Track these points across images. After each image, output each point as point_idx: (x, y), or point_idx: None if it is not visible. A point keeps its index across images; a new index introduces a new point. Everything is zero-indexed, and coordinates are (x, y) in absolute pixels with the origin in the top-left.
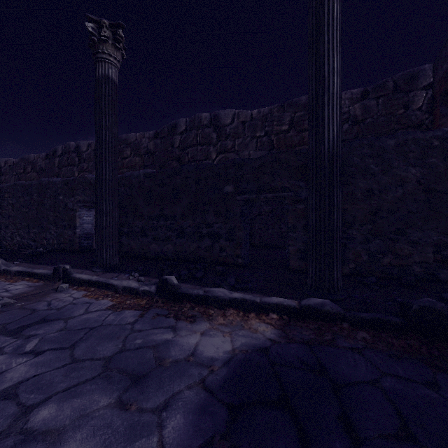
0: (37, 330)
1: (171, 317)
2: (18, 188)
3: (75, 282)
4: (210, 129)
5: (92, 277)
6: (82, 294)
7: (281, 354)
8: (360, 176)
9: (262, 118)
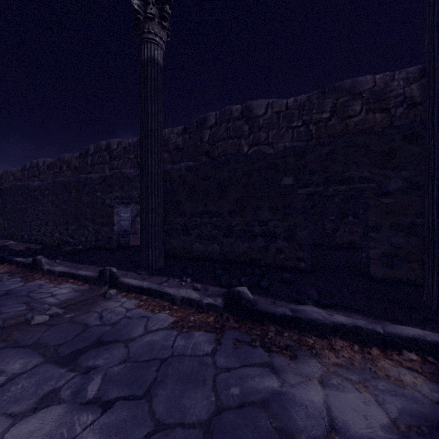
0: (95, 358)
1: (257, 346)
2: (57, 185)
3: (123, 287)
4: (241, 122)
5: (142, 283)
6: (134, 303)
7: None
8: None
9: (299, 107)
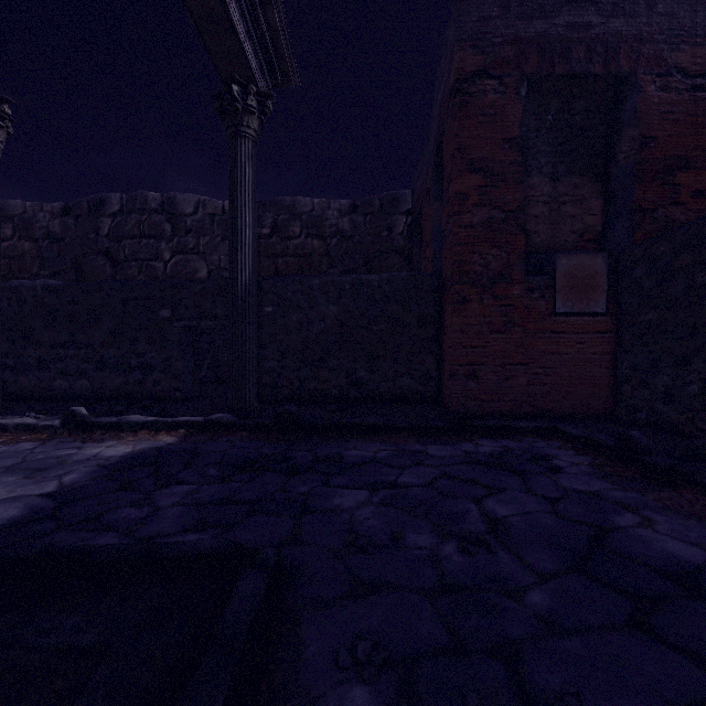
0: None
1: (77, 442)
2: None
3: None
4: (161, 217)
5: None
6: None
7: (171, 448)
8: (293, 310)
9: None
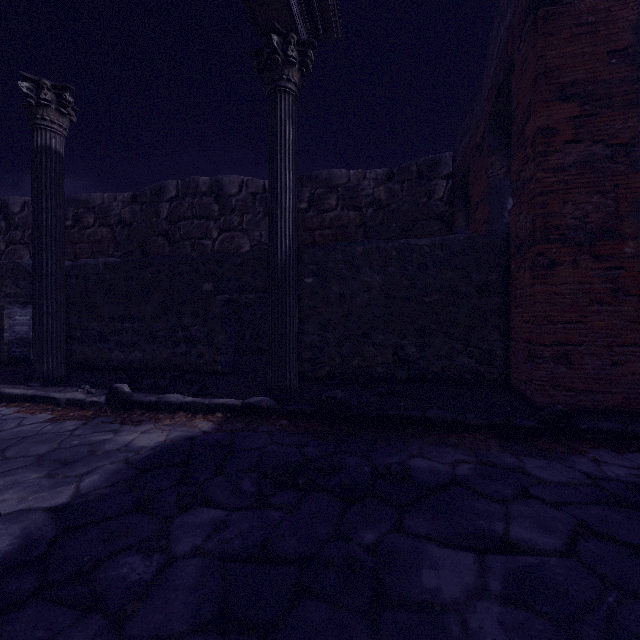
0: None
1: (117, 423)
2: None
3: (3, 398)
4: (210, 199)
5: (27, 391)
6: (14, 410)
7: (205, 439)
8: (334, 280)
9: None
